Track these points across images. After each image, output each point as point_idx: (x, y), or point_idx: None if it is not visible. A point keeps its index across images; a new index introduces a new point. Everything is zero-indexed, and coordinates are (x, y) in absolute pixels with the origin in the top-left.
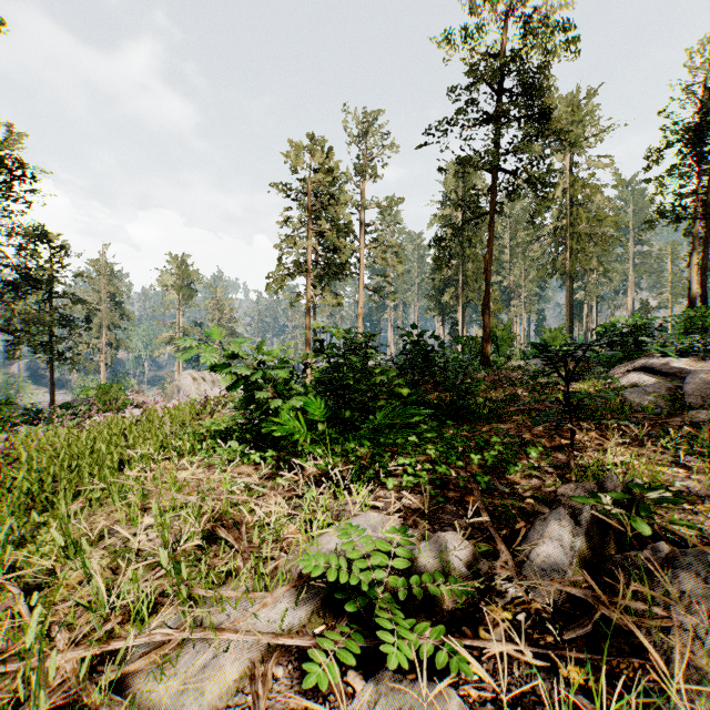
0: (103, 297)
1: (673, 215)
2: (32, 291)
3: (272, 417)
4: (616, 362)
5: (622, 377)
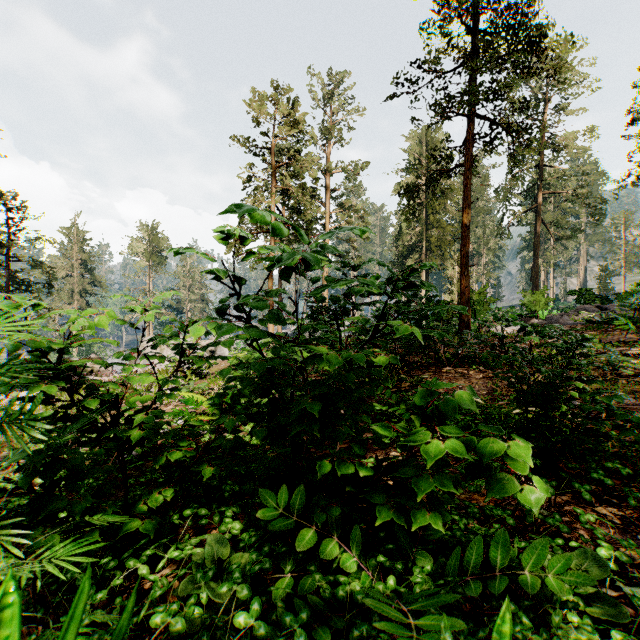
0: (75, 264)
1: None
2: None
3: None
4: None
5: None
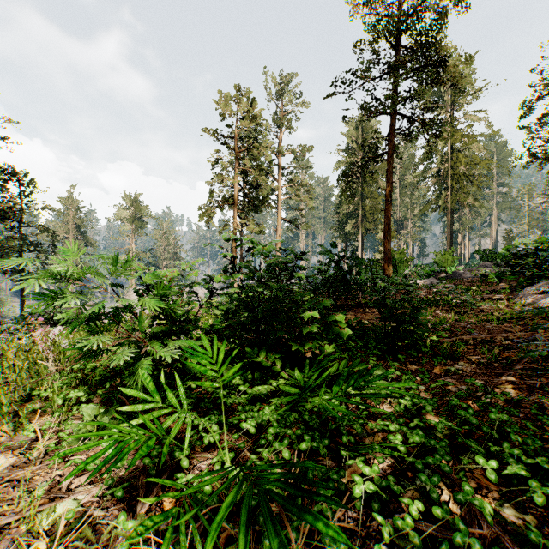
0: (71, 228)
1: (547, 155)
2: (1, 220)
3: (123, 389)
4: (523, 282)
5: (544, 298)
